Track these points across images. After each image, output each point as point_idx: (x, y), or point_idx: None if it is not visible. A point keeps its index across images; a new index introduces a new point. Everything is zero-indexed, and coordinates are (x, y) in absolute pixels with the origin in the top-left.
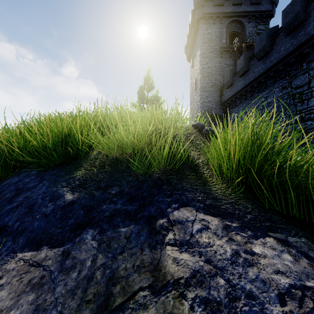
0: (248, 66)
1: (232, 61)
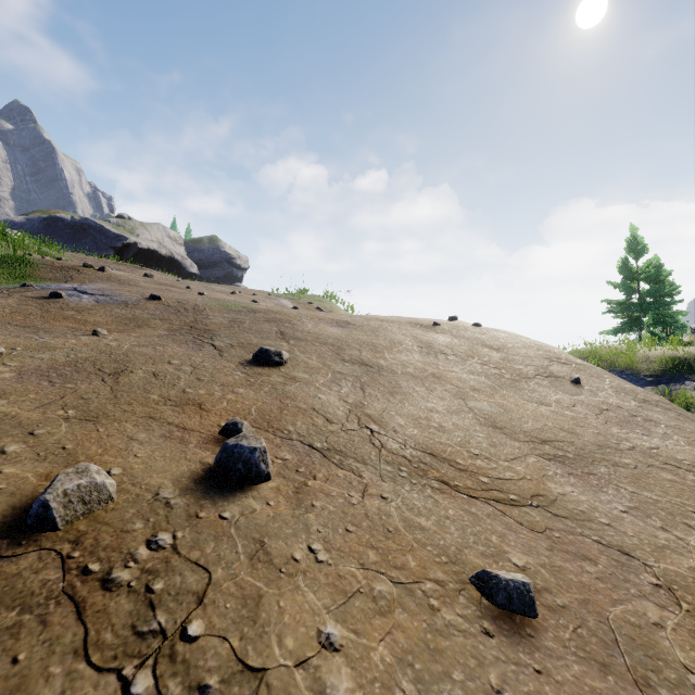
0: None
1: None
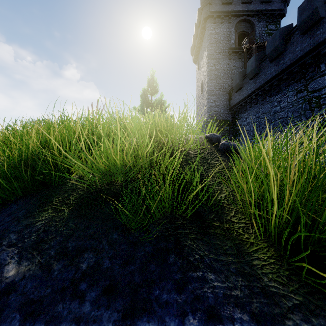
0: (259, 68)
1: (241, 63)
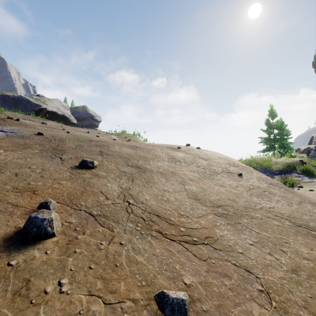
0: None
1: None
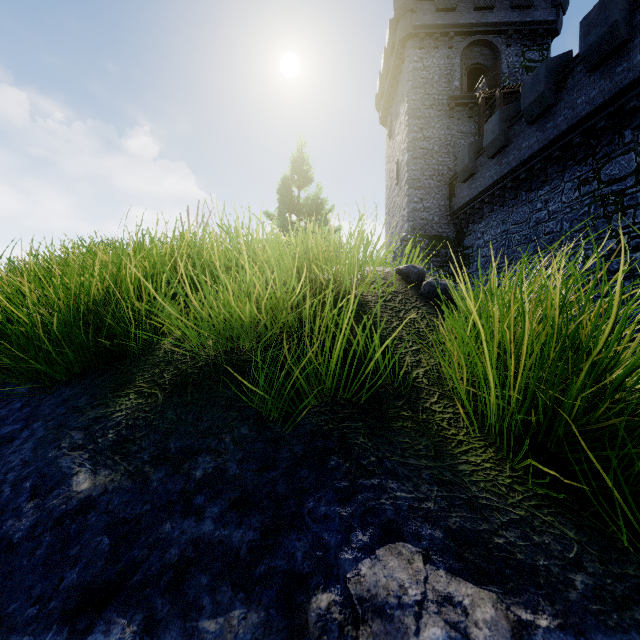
0: (507, 136)
1: (473, 126)
